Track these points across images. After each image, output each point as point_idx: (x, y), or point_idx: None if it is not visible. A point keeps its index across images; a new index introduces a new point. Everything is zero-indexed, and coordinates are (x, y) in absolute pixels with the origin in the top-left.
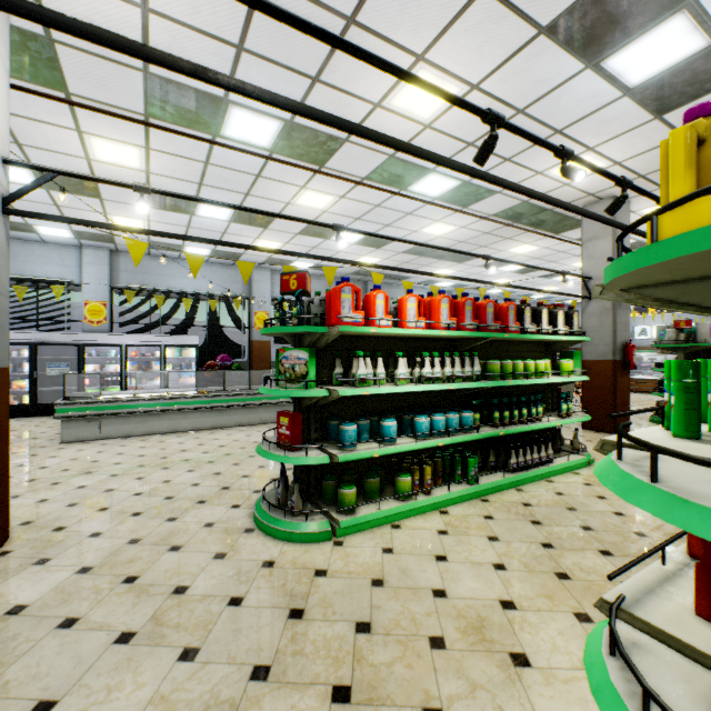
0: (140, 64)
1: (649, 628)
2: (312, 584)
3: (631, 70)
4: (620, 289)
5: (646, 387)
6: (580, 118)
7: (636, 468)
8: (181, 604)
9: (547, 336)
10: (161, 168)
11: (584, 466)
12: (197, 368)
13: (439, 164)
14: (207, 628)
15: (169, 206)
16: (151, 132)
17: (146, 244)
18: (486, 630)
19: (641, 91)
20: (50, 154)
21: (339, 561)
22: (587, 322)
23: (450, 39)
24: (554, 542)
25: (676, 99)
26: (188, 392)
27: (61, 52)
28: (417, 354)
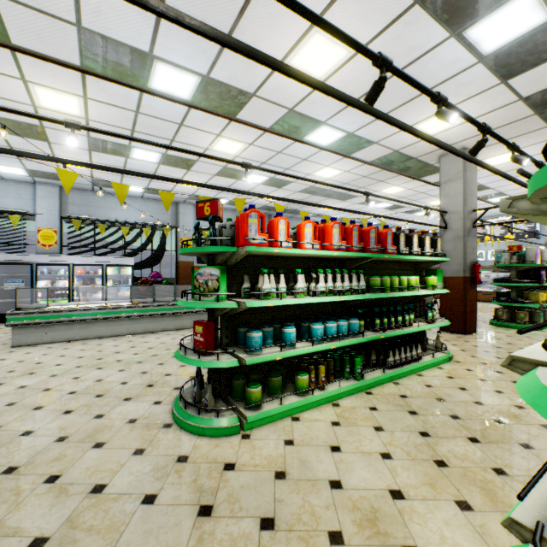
0: (73, 19)
1: None
2: (221, 479)
3: (486, 40)
4: (544, 197)
5: (483, 297)
6: (443, 81)
7: None
8: (97, 504)
9: (417, 256)
10: (98, 115)
11: (446, 361)
12: (133, 283)
13: (336, 98)
14: (119, 530)
15: (107, 149)
16: (88, 83)
17: (76, 174)
18: (379, 522)
19: (492, 59)
20: (0, 101)
21: (246, 454)
22: (443, 247)
23: (341, 5)
24: (430, 431)
25: (519, 66)
26: (123, 303)
27: (1, 4)
28: (313, 271)
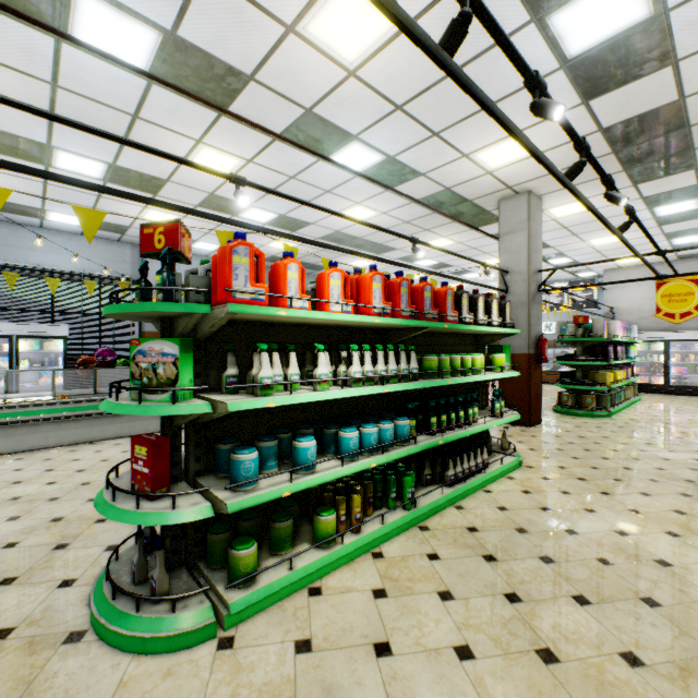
0: None
1: None
2: None
3: (573, 34)
4: None
5: None
6: (514, 90)
7: None
8: None
9: (484, 327)
10: None
11: (516, 467)
12: (65, 364)
13: (392, 19)
14: None
15: (9, 148)
16: None
17: None
18: None
19: (577, 66)
20: None
21: (223, 688)
22: None
23: None
24: (520, 590)
25: (605, 82)
26: (39, 398)
27: None
28: (342, 348)
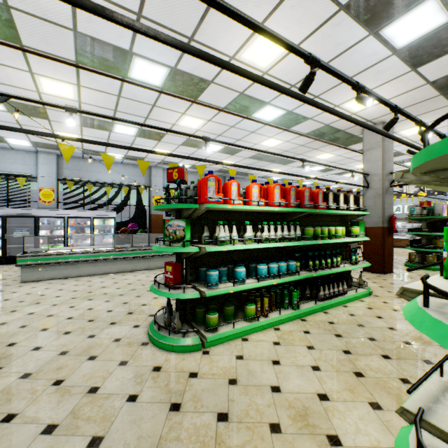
0: (71, 26)
1: (441, 433)
2: (187, 384)
3: (398, 37)
4: (422, 172)
5: (400, 243)
6: (364, 69)
7: (443, 315)
8: (93, 401)
9: (343, 211)
10: (88, 99)
11: (366, 295)
12: (114, 232)
13: (276, 90)
14: (110, 420)
15: (95, 125)
16: (81, 74)
17: (73, 148)
18: (309, 417)
19: (404, 51)
20: (12, 89)
21: (206, 366)
22: (366, 203)
23: (281, 12)
24: (351, 349)
25: (426, 57)
26: (107, 248)
27: (15, 15)
28: (258, 223)
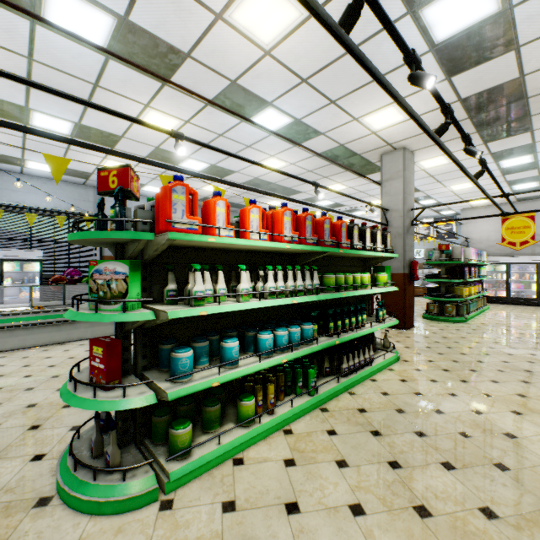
0: None
1: None
2: None
3: (440, 24)
4: None
5: None
6: (394, 68)
7: None
8: None
9: (371, 252)
10: None
11: (395, 361)
12: (41, 282)
13: None
14: None
15: None
16: None
17: None
18: None
19: (442, 49)
20: None
21: None
22: None
23: None
24: (400, 459)
25: (463, 62)
26: (19, 308)
27: None
28: (260, 268)
